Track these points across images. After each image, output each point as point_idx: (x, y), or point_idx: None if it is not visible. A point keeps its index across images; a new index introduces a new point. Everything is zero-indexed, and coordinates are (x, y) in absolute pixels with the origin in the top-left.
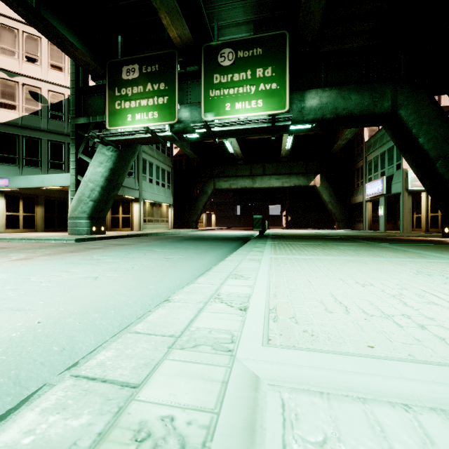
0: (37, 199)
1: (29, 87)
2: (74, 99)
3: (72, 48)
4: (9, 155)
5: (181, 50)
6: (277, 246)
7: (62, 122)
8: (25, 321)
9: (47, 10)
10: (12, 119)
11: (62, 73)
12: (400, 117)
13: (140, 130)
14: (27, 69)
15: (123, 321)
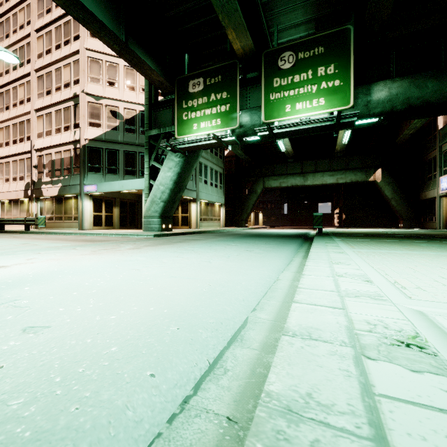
0: (114, 201)
1: (110, 107)
2: (148, 114)
3: (150, 71)
4: (96, 165)
5: (242, 59)
6: (349, 242)
7: (134, 134)
8: (200, 284)
9: (132, 43)
10: (98, 135)
11: (134, 92)
12: None
13: (207, 137)
14: (108, 92)
15: (261, 289)
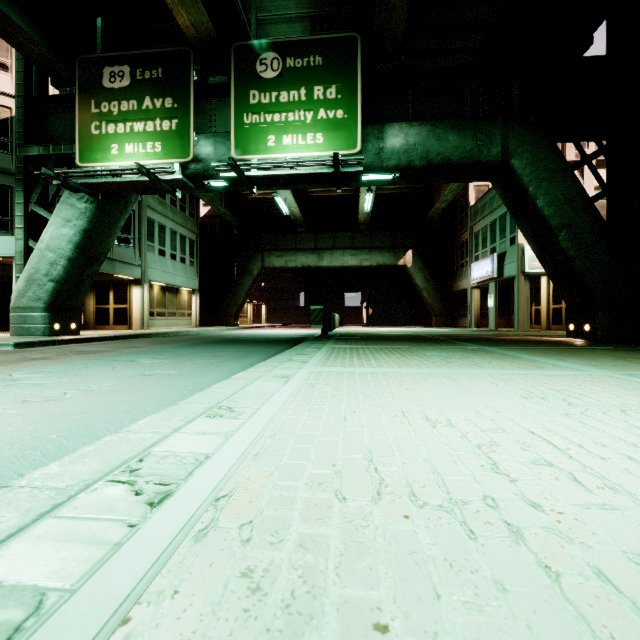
0: None
1: None
2: (22, 116)
3: (12, 28)
4: None
5: (198, 48)
6: (335, 352)
7: (6, 153)
8: None
9: None
10: None
11: (6, 73)
12: (513, 169)
13: (129, 168)
14: None
15: None
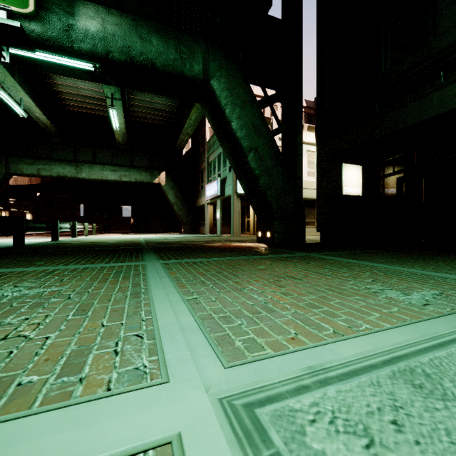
0: None
1: None
2: None
3: None
4: None
5: None
6: None
7: None
8: None
9: None
10: None
11: None
12: (213, 90)
13: None
14: None
15: None
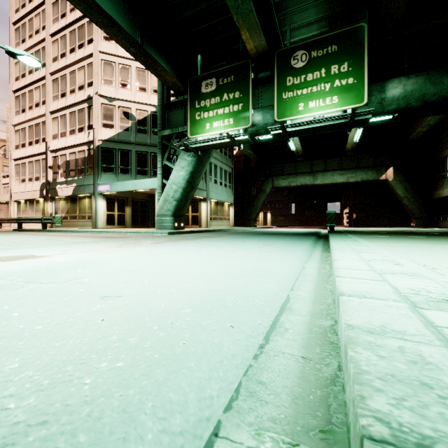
0: (126, 201)
1: (123, 108)
2: (160, 115)
3: (164, 73)
4: (109, 165)
5: (255, 59)
6: (365, 238)
7: (146, 135)
8: (235, 269)
9: (147, 45)
10: (111, 136)
11: (146, 93)
12: None
13: (221, 136)
14: (121, 94)
15: (293, 274)
